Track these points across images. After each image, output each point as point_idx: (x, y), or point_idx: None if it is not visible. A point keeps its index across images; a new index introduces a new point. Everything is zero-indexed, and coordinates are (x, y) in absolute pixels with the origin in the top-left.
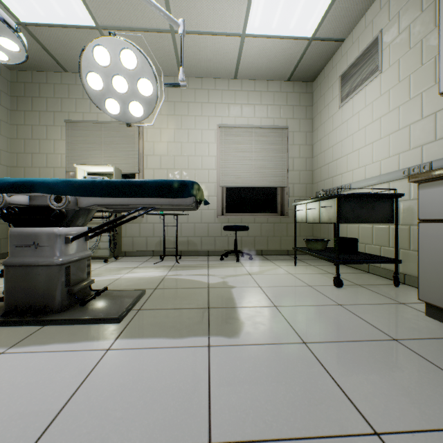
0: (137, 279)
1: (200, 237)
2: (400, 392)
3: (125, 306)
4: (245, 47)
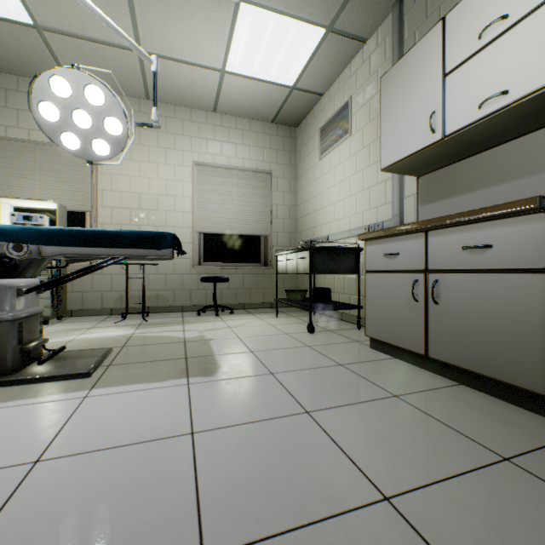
0: (97, 340)
1: (173, 290)
2: (330, 392)
3: (93, 362)
4: (225, 83)
